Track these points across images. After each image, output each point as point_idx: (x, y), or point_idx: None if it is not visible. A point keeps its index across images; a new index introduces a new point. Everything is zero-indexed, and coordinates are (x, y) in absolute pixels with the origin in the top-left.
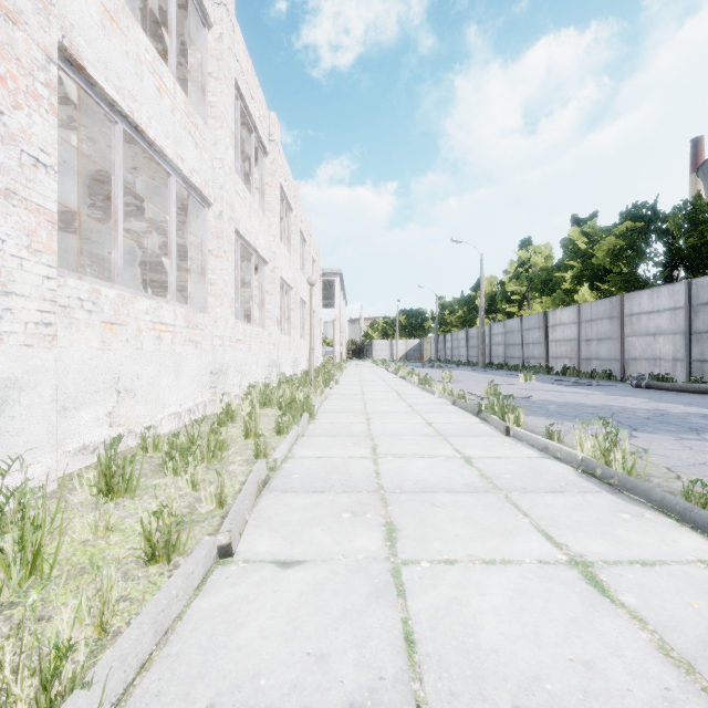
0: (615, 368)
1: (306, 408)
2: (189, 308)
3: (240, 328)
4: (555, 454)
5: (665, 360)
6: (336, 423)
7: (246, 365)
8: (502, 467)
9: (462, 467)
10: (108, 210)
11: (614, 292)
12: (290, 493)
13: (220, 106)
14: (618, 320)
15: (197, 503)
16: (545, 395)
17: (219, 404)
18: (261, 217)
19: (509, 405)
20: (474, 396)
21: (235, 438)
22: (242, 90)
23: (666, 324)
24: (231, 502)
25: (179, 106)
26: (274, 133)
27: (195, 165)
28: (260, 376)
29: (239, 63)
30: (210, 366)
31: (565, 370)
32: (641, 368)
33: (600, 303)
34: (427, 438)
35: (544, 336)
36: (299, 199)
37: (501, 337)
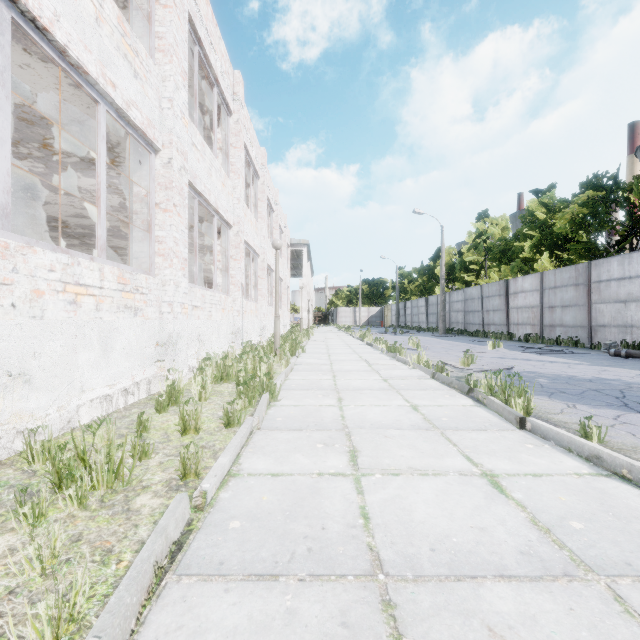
0: (581, 335)
1: (266, 388)
2: (127, 268)
3: (198, 293)
4: (618, 470)
5: (637, 327)
6: (302, 406)
7: (205, 334)
8: (555, 499)
9: (494, 499)
10: (50, 162)
11: (574, 260)
12: (213, 584)
13: (169, 38)
14: (585, 287)
15: (22, 626)
16: (525, 365)
17: (164, 382)
18: (224, 177)
19: (512, 385)
20: (449, 367)
21: (169, 433)
22: (200, 34)
23: (639, 291)
24: (92, 621)
25: (109, 19)
26: (239, 92)
27: (133, 97)
28: (222, 345)
29: (196, 3)
30: (157, 337)
31: (528, 336)
32: (610, 335)
33: (564, 270)
34: (420, 434)
35: (505, 303)
36: (266, 167)
37: (461, 305)
